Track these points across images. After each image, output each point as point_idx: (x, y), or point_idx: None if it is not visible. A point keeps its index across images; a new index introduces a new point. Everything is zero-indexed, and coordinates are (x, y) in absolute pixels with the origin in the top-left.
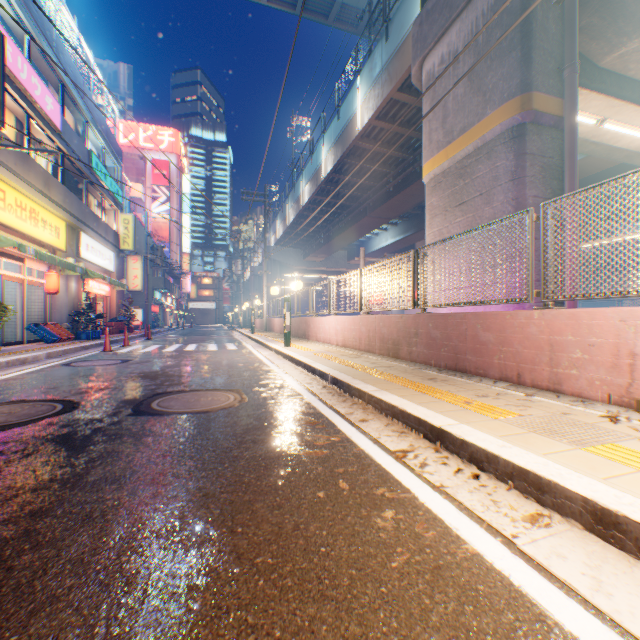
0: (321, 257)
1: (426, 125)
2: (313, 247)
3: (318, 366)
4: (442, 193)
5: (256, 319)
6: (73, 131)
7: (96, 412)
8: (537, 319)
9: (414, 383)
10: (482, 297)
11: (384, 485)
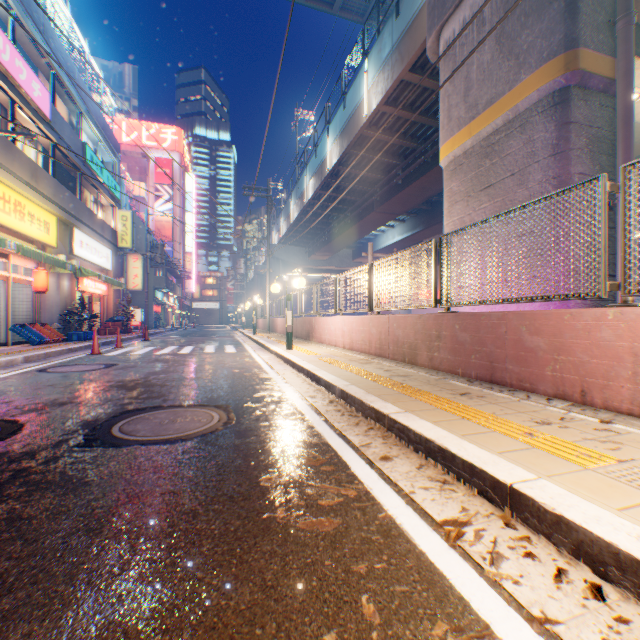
0: (326, 255)
1: (444, 101)
2: (317, 245)
3: (323, 375)
4: (464, 176)
5: (259, 319)
6: (65, 121)
7: (35, 441)
8: (613, 320)
9: (445, 401)
10: (529, 292)
11: (441, 613)
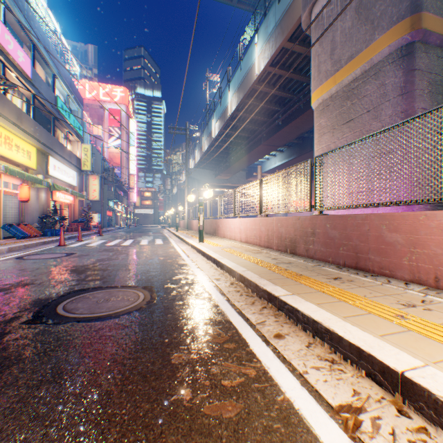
0: (227, 176)
1: (315, 59)
2: (221, 169)
3: (226, 262)
4: (330, 114)
5: (180, 221)
6: (42, 80)
7: None
8: None
9: (323, 285)
10: (389, 198)
11: None
